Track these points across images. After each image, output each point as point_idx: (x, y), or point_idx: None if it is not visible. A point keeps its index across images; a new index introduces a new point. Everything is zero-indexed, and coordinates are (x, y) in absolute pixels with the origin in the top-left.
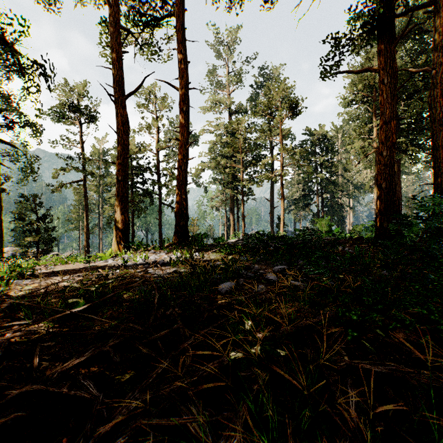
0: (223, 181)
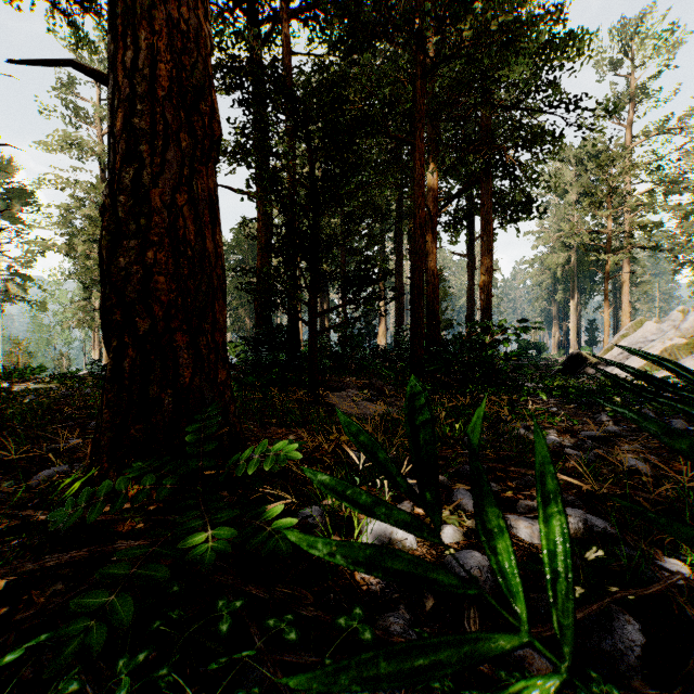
0: (85, 278)
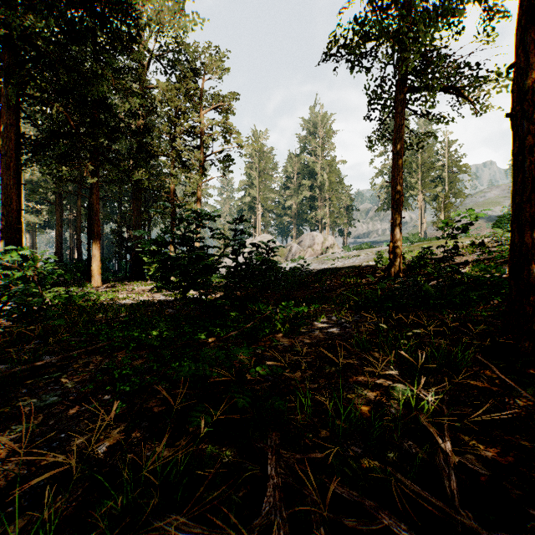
0: None
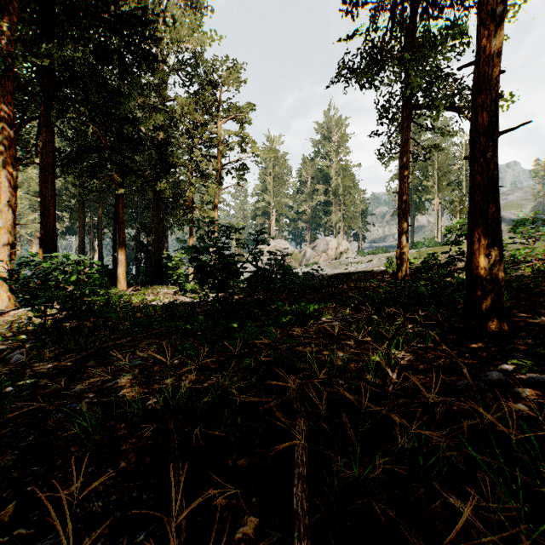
0: None
